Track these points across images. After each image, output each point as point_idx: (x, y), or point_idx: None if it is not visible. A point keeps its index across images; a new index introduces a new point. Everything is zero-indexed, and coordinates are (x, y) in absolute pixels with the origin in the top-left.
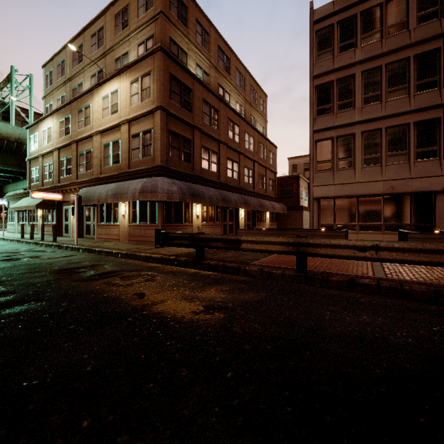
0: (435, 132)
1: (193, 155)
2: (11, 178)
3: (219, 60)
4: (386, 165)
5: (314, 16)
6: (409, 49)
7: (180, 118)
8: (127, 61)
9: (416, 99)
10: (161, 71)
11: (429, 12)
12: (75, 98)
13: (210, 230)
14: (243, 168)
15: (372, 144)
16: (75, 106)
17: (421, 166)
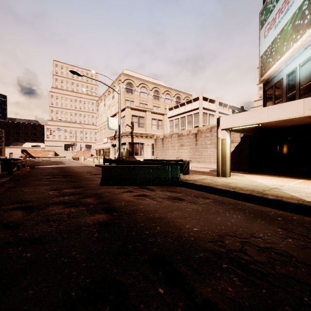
0: None
1: None
2: None
3: None
4: None
5: None
6: None
7: None
8: None
9: None
10: None
11: None
12: None
13: None
14: None
15: None
16: None
17: None
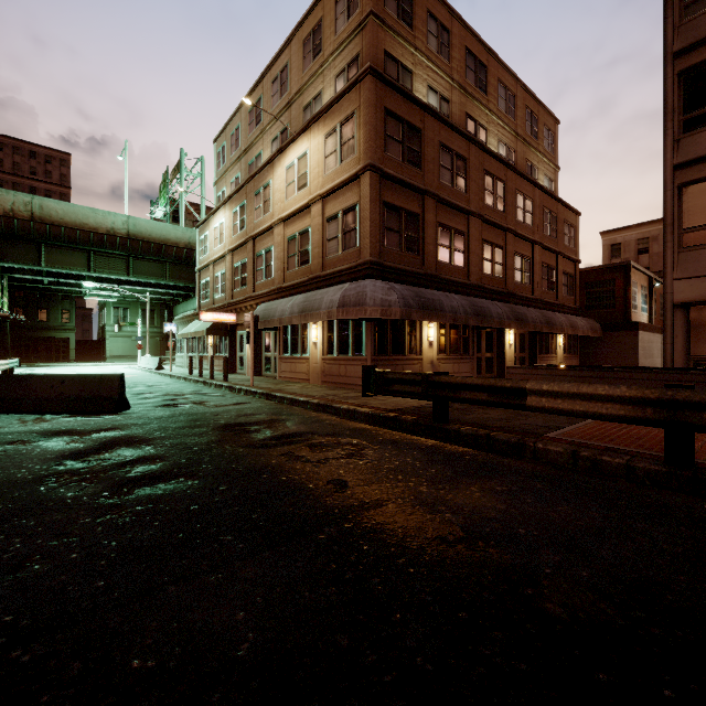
0: None
1: (422, 241)
2: (181, 296)
3: (468, 72)
4: None
5: None
6: None
7: (402, 181)
8: (321, 106)
9: None
10: (372, 107)
11: None
12: (252, 176)
13: (452, 368)
14: (513, 257)
15: None
16: (251, 188)
17: None
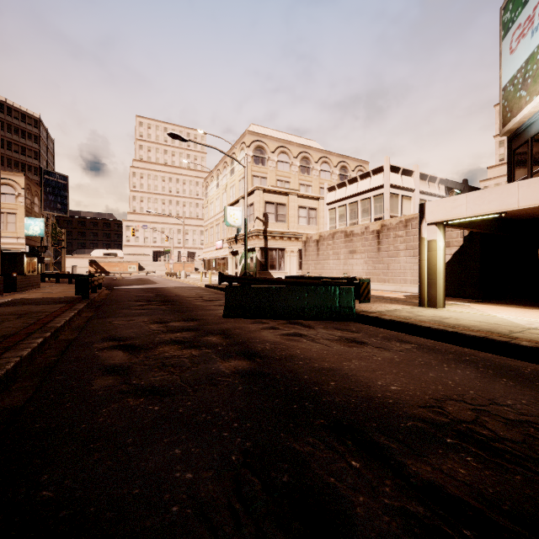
0: None
1: None
2: None
3: None
4: None
5: None
6: None
7: None
8: None
9: None
10: None
11: None
12: None
13: None
14: None
15: None
16: None
17: None
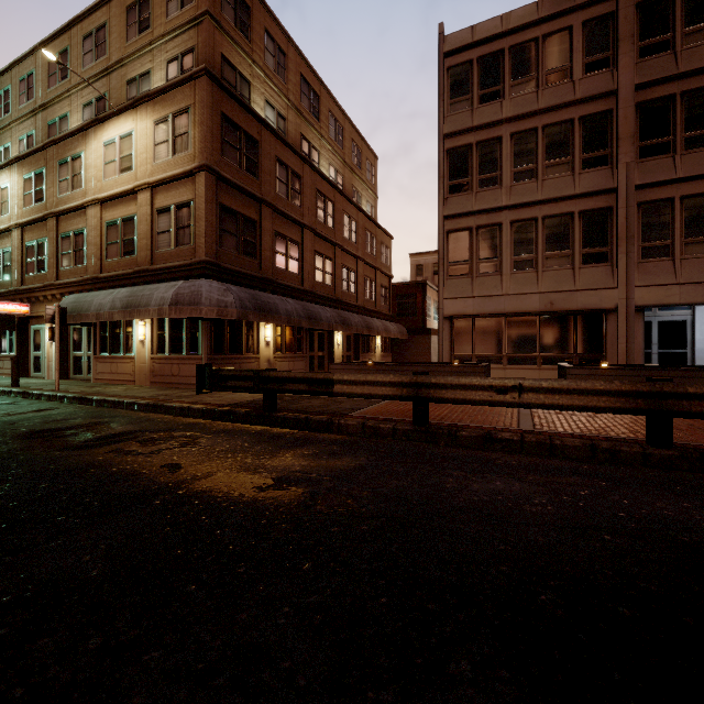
0: (606, 226)
1: (260, 246)
2: None
3: (303, 96)
4: (544, 271)
5: (445, 45)
6: (573, 108)
7: (239, 187)
8: (149, 86)
9: (582, 179)
10: (208, 108)
11: (598, 59)
12: (55, 141)
13: (288, 365)
14: (341, 269)
15: (525, 240)
16: (53, 154)
17: (588, 274)
